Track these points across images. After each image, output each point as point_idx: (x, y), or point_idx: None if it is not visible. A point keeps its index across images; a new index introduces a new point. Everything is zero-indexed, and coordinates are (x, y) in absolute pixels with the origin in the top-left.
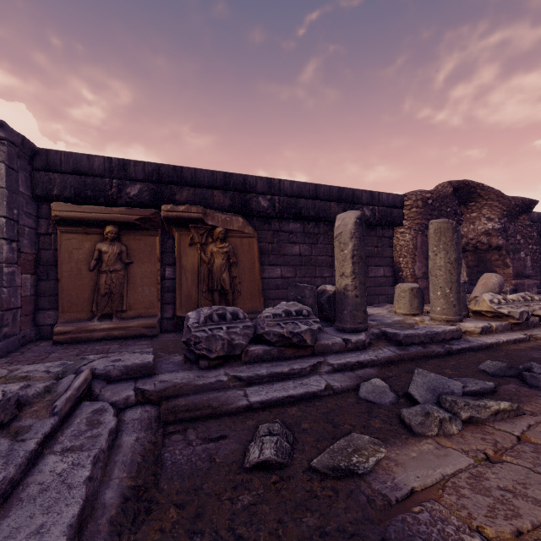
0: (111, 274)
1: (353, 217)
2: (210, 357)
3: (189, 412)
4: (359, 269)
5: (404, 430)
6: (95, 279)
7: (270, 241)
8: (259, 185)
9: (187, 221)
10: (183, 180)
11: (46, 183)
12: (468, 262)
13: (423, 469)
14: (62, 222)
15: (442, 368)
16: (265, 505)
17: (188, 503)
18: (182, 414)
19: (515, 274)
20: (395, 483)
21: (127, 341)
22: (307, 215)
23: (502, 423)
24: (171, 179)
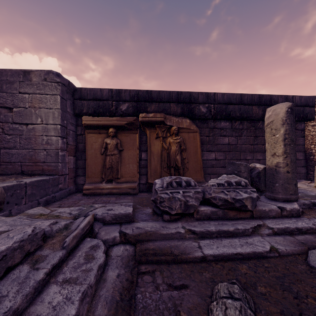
0: (112, 156)
1: (284, 107)
2: (171, 213)
3: (156, 256)
4: (290, 149)
5: None
6: (103, 159)
7: (207, 135)
8: (200, 98)
9: (154, 123)
10: (151, 98)
11: (80, 106)
12: None
13: None
14: (88, 127)
15: None
16: None
17: None
18: (151, 257)
19: None
20: None
21: (120, 196)
22: (234, 116)
23: None
24: (145, 99)
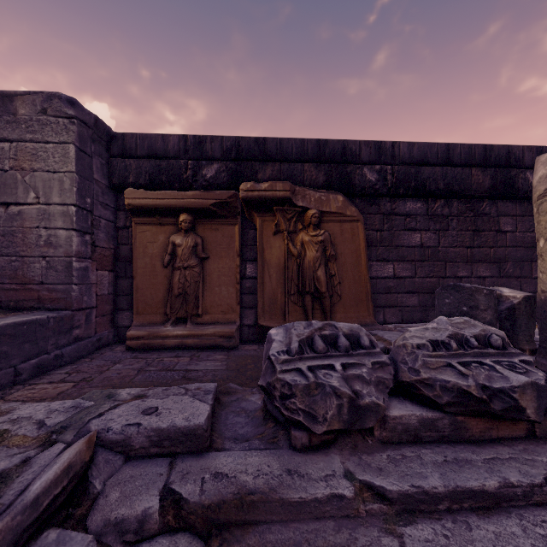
0: (184, 271)
1: None
2: (311, 431)
3: None
4: None
5: None
6: (169, 277)
7: (377, 228)
8: (363, 152)
9: (270, 202)
10: (266, 154)
11: (122, 171)
12: None
13: None
14: (136, 212)
15: None
16: None
17: None
18: None
19: None
20: None
21: (200, 352)
22: (433, 189)
23: None
24: (252, 154)
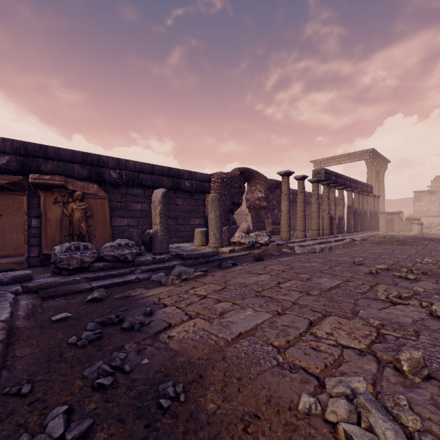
0: None
1: (161, 193)
2: (69, 269)
3: (57, 292)
4: (164, 220)
5: (159, 285)
6: None
7: (119, 201)
8: (110, 163)
9: (51, 186)
10: (47, 155)
11: None
12: (252, 215)
13: (156, 292)
14: None
15: (197, 267)
16: (91, 307)
17: (58, 311)
18: (52, 293)
19: (272, 222)
20: (143, 296)
21: None
22: (146, 185)
23: (197, 279)
24: (37, 154)
